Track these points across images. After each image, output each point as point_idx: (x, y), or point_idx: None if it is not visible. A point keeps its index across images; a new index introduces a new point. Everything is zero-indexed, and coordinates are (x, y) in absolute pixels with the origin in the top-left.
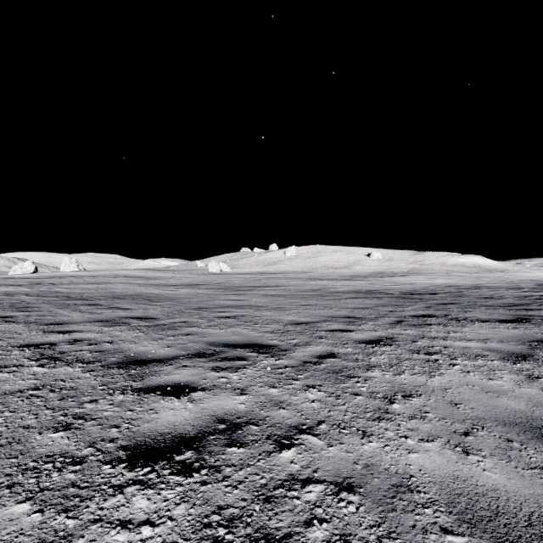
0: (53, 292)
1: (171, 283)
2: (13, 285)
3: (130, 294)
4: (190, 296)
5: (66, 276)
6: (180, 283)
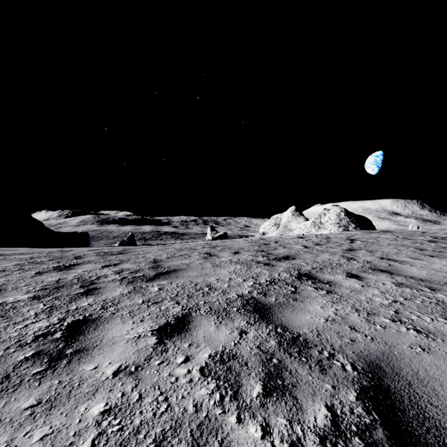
0: None
1: None
2: None
3: None
4: None
5: None
6: None
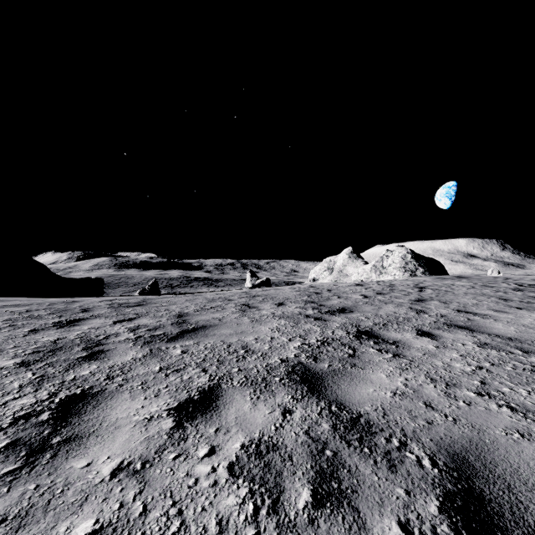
0: None
1: None
2: None
3: None
4: None
5: None
6: None
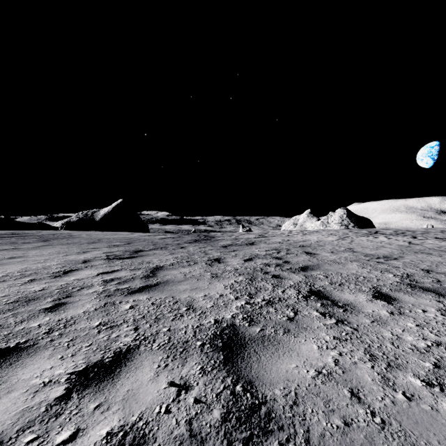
0: None
1: None
2: None
3: None
4: None
5: None
6: None
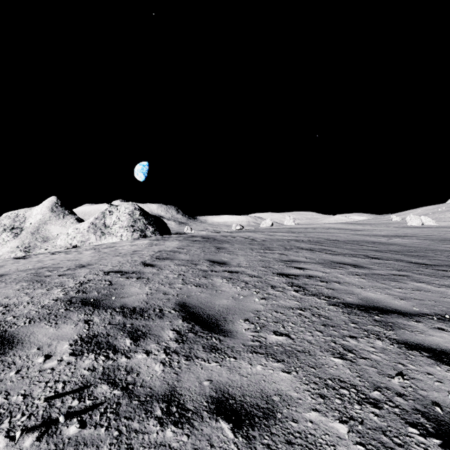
0: (311, 236)
1: (377, 234)
2: (283, 232)
3: (359, 240)
4: (409, 243)
5: (297, 228)
6: (385, 234)
